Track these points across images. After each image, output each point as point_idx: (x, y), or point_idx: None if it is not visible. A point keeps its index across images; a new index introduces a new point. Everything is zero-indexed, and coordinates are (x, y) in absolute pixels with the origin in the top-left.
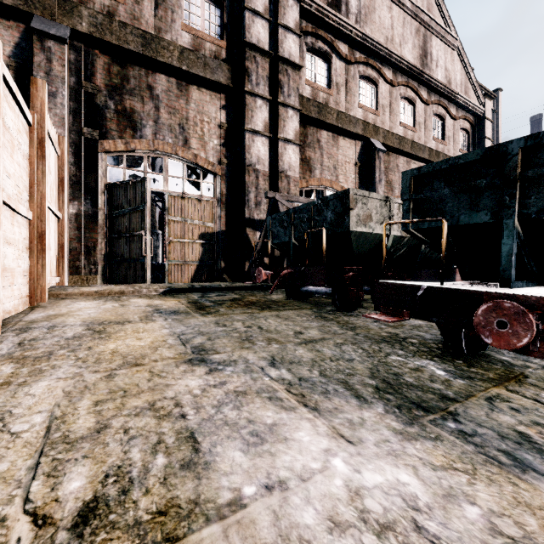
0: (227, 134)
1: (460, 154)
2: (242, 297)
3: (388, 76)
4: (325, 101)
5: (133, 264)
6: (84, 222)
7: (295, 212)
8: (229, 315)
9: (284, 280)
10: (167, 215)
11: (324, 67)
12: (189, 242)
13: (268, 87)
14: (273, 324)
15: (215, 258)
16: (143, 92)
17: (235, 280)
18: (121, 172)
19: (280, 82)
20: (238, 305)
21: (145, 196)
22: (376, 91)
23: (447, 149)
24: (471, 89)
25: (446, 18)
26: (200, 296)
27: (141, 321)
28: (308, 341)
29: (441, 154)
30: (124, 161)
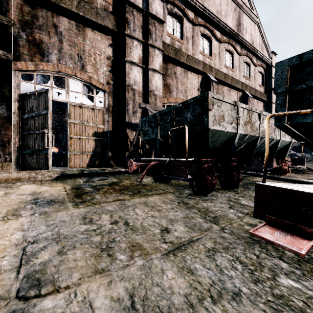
0: (113, 64)
1: (258, 87)
2: (119, 181)
3: (217, 35)
4: (179, 47)
5: (39, 154)
6: (0, 122)
7: (160, 115)
8: (101, 204)
9: (151, 169)
10: (68, 119)
11: (178, 26)
12: (85, 138)
13: (141, 33)
14: (140, 216)
15: (104, 150)
16: (49, 28)
17: (119, 165)
18: (32, 86)
19: (150, 30)
20: (113, 190)
21: (48, 103)
22: (210, 44)
23: (251, 83)
24: (264, 48)
25: (251, 3)
26: (85, 180)
27: (3, 218)
28: (176, 247)
29: (248, 86)
30: (34, 78)
